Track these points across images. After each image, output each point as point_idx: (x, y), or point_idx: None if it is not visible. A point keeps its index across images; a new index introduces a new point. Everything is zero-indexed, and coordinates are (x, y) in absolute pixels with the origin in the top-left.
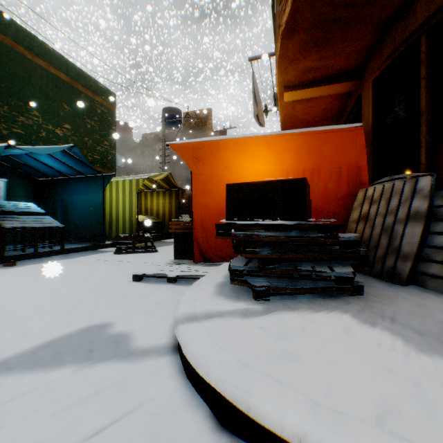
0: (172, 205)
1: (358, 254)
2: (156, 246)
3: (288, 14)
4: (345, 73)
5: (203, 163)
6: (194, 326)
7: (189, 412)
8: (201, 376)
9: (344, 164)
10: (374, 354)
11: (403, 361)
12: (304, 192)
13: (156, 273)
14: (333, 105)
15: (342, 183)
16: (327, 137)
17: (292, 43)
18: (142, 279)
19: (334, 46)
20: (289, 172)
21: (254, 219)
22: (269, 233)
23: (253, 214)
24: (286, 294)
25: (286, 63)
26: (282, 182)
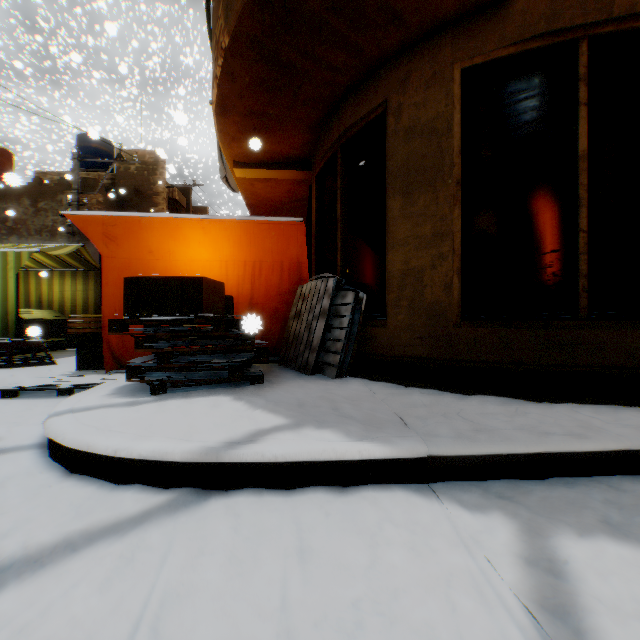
0: (90, 294)
1: (253, 346)
2: (57, 356)
3: (217, 96)
4: (297, 160)
5: (119, 243)
6: (66, 416)
7: (44, 472)
8: (60, 446)
9: (286, 259)
10: (216, 413)
11: (232, 414)
12: (201, 290)
13: (41, 384)
14: (297, 188)
15: (284, 278)
16: (270, 229)
17: (229, 122)
18: (19, 396)
19: (275, 134)
20: (229, 262)
21: (155, 314)
22: (164, 328)
23: (154, 309)
24: (184, 386)
25: (229, 139)
26: (181, 279)
